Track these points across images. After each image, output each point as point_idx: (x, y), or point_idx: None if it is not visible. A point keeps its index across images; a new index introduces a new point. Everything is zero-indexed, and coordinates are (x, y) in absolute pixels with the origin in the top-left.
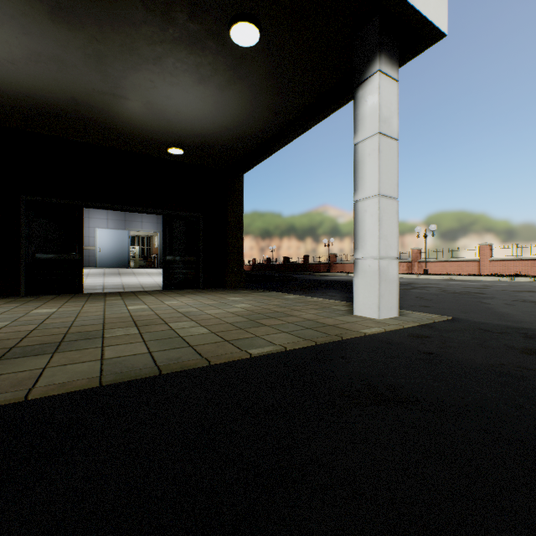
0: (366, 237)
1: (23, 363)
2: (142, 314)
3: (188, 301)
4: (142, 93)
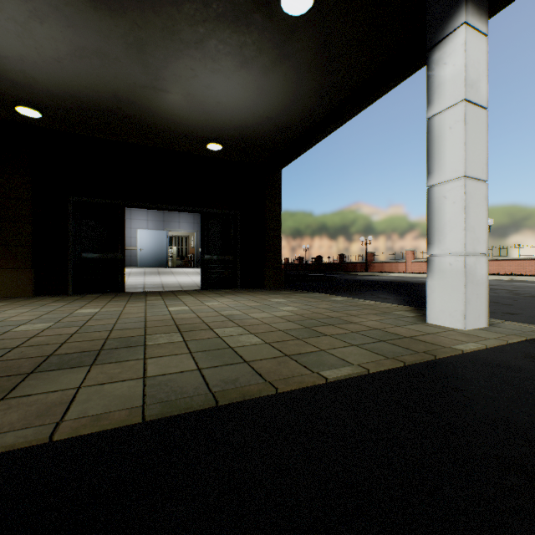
0: (445, 229)
1: (56, 378)
2: (184, 317)
3: (229, 303)
4: (183, 84)
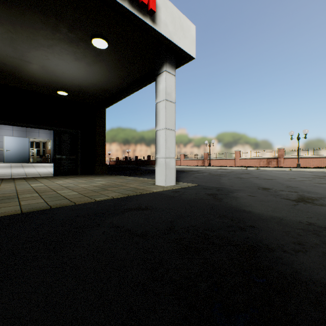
0: (160, 148)
1: None
2: (40, 188)
3: (70, 181)
4: (40, 61)
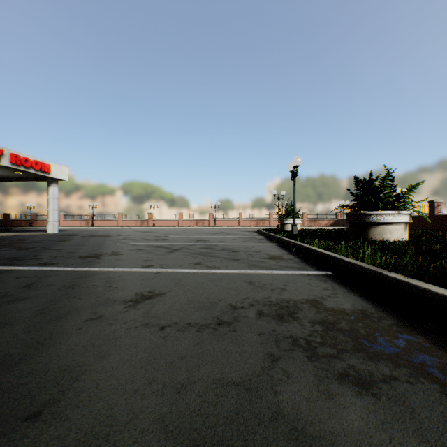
0: (51, 217)
1: None
2: None
3: None
4: None
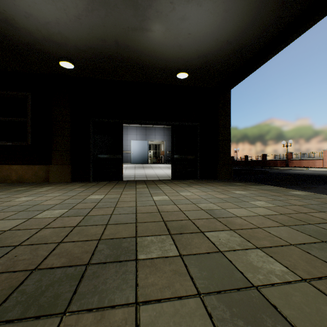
0: None
1: None
2: (168, 209)
3: (199, 193)
4: (162, 20)
